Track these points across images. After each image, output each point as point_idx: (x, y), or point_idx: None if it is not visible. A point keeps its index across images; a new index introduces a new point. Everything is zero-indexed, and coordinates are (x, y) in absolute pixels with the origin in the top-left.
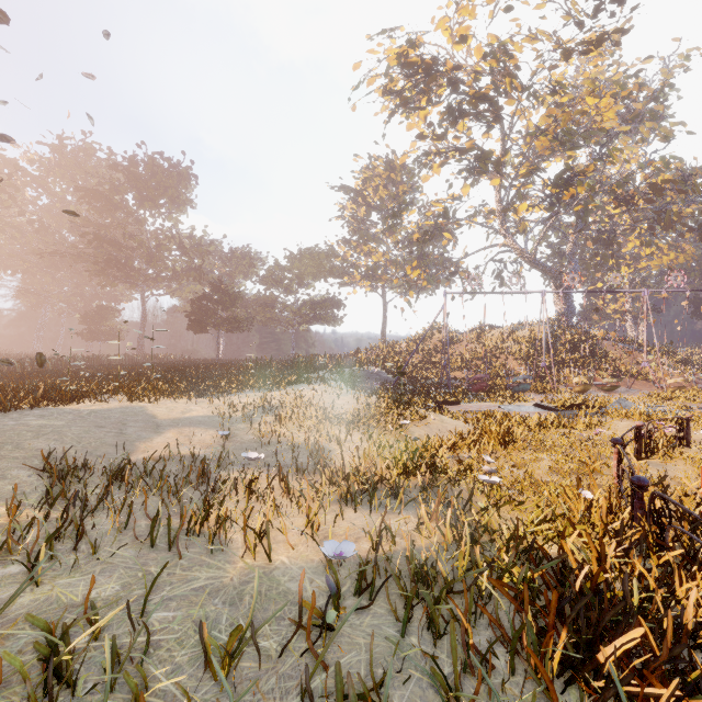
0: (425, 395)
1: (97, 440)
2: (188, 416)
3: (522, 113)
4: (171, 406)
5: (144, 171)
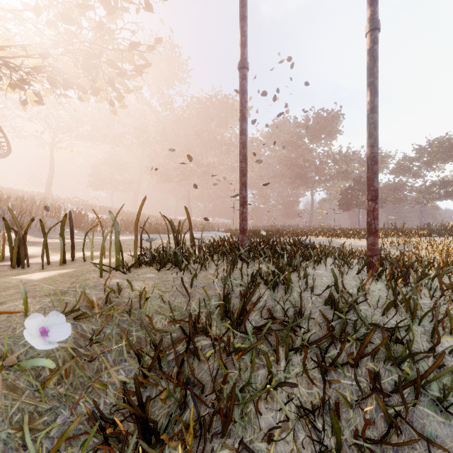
0: None
1: None
2: (357, 244)
3: None
4: (347, 240)
5: (312, 123)
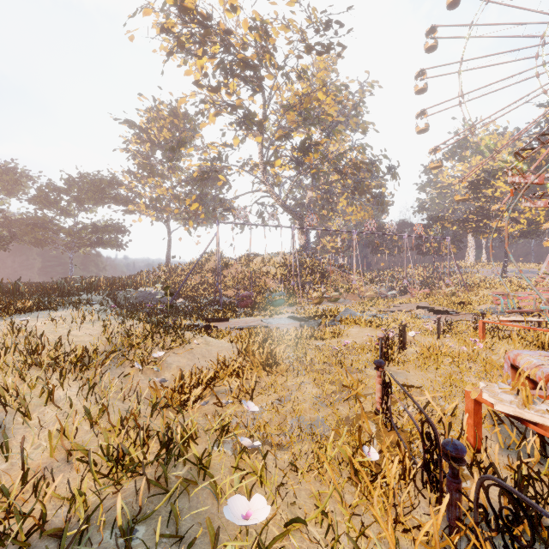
0: (197, 313)
1: None
2: None
3: (278, 89)
4: None
5: None
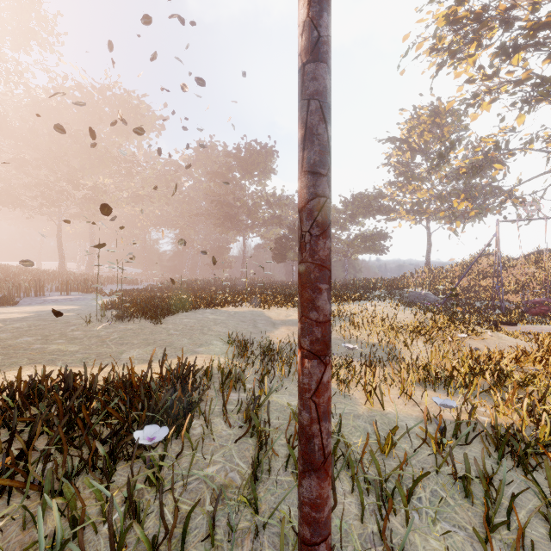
0: (476, 315)
1: (244, 329)
2: (289, 319)
3: None
4: (278, 312)
5: (245, 154)
